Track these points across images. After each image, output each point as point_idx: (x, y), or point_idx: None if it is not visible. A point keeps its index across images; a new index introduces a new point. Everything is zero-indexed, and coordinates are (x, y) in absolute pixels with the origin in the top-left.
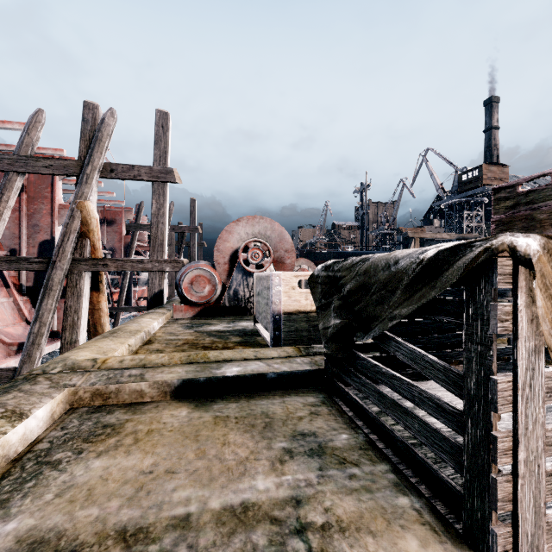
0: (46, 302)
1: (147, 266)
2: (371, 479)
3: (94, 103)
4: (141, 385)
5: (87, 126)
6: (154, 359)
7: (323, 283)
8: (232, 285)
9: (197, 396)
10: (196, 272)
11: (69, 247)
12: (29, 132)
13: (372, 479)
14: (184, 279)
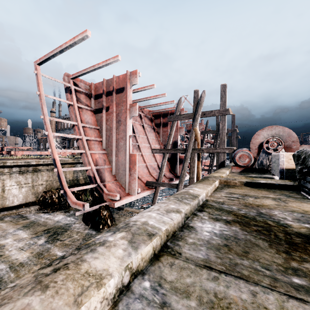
0: (185, 163)
1: (218, 150)
2: (302, 200)
3: (197, 90)
4: (236, 181)
5: (195, 99)
6: (236, 177)
7: (296, 156)
8: (259, 158)
9: (251, 186)
10: (241, 153)
11: (191, 144)
12: (178, 106)
13: (302, 200)
14: (236, 156)
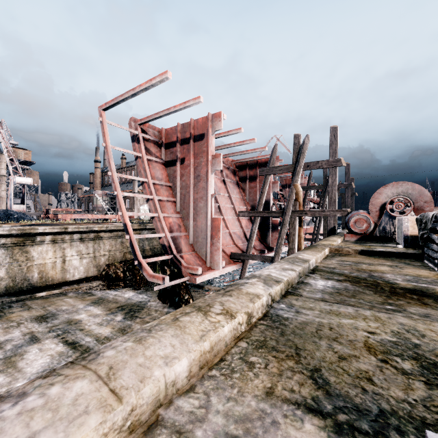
0: (283, 230)
1: (326, 213)
2: (421, 267)
3: (298, 134)
4: (349, 249)
5: (295, 146)
6: (349, 245)
7: (419, 221)
8: (381, 224)
9: (367, 255)
10: (357, 217)
11: (291, 205)
12: (273, 156)
13: (421, 267)
14: (350, 220)
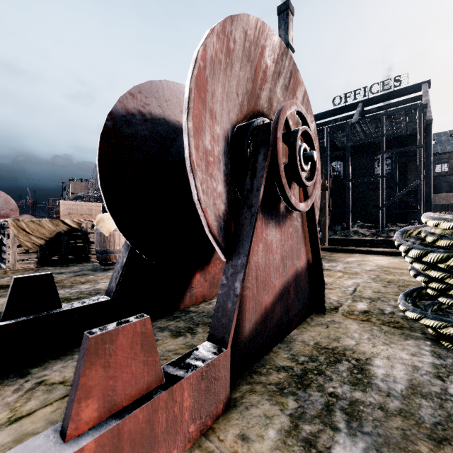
0: None
1: None
2: None
3: None
4: None
5: None
6: None
7: None
8: None
9: None
10: None
11: None
12: None
13: None
14: None
